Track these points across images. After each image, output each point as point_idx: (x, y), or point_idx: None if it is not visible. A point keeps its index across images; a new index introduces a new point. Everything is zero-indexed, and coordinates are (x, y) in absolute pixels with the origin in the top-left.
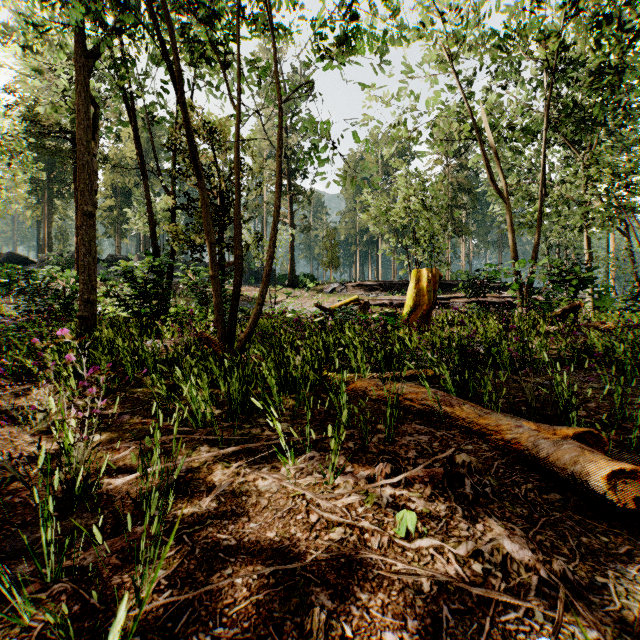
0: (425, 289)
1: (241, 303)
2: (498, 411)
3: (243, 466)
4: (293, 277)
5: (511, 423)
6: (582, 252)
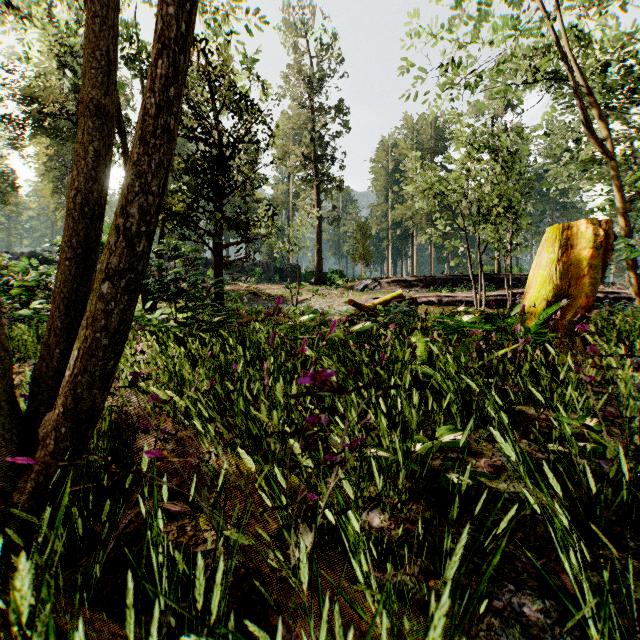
0: (586, 263)
1: (261, 302)
2: None
3: None
4: (320, 273)
5: None
6: None
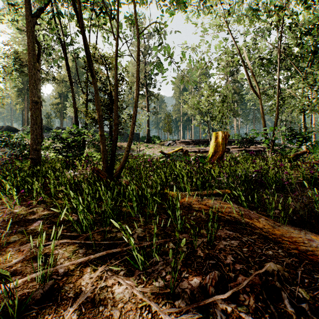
0: (220, 143)
1: (122, 151)
2: (285, 223)
3: (106, 269)
4: (149, 138)
5: (300, 235)
6: None
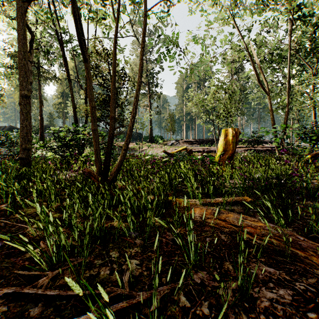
0: (230, 141)
1: None
2: None
3: None
4: (151, 137)
5: None
6: (307, 123)
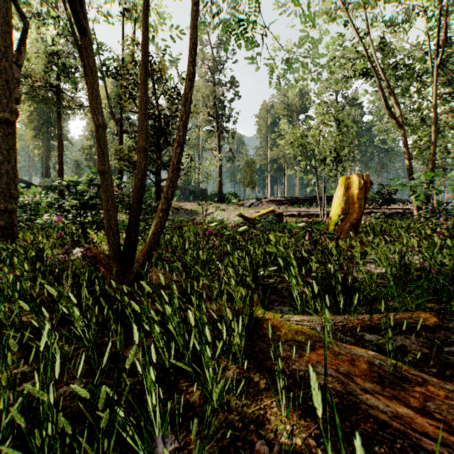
0: (356, 196)
1: (181, 214)
2: None
3: None
4: (221, 195)
5: None
6: None
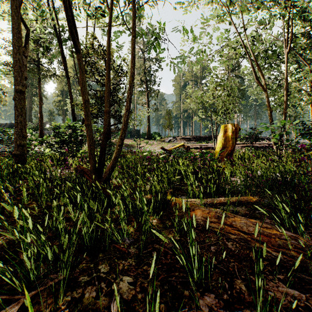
0: (230, 137)
1: (122, 147)
2: None
3: None
4: (149, 134)
5: None
6: (304, 119)
